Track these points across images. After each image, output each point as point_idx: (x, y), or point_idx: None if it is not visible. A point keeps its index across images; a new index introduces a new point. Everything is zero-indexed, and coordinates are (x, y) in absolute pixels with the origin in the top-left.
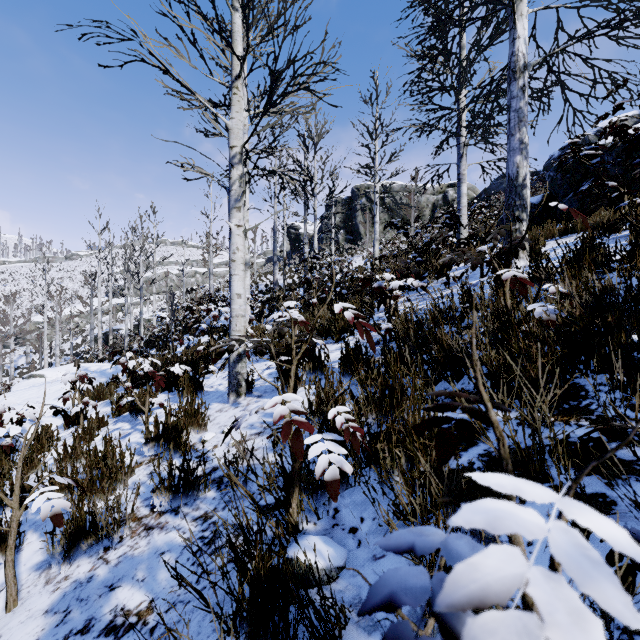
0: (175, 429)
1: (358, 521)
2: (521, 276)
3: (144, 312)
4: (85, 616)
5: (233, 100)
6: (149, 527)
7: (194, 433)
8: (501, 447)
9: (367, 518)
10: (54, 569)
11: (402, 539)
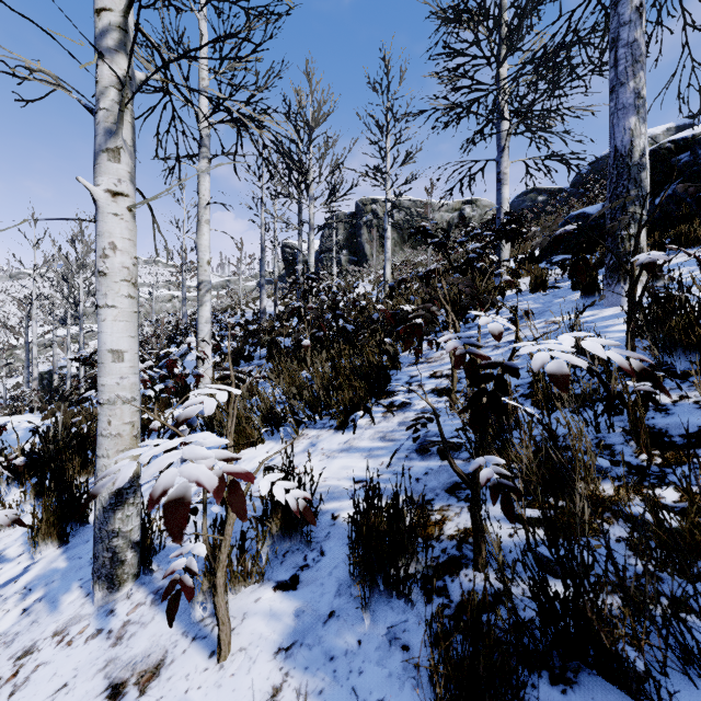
0: None
1: None
2: None
3: None
4: None
5: None
6: None
7: None
8: None
9: None
10: None
11: None
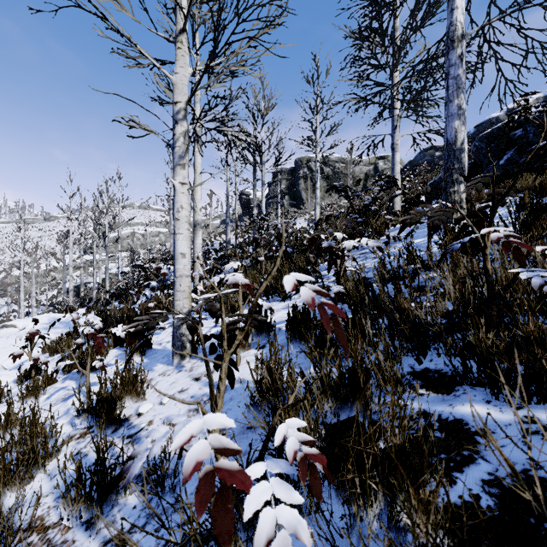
0: (108, 401)
1: None
2: (516, 235)
3: (113, 267)
4: None
5: (177, 54)
6: (51, 546)
7: (132, 402)
8: None
9: None
10: None
11: None
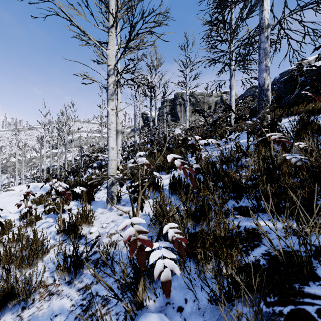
0: (74, 226)
1: (183, 301)
2: (283, 137)
3: (68, 156)
4: None
5: (109, 39)
6: (51, 293)
7: (86, 227)
8: None
9: (189, 300)
10: None
11: None
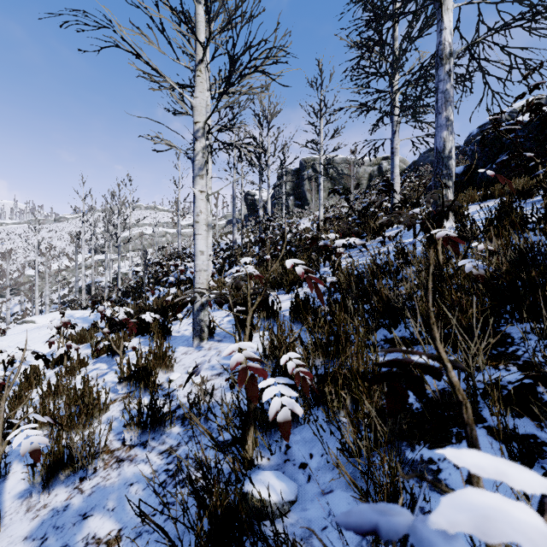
0: (145, 370)
1: (308, 457)
2: (453, 235)
3: (122, 267)
4: (60, 543)
5: (197, 81)
6: (120, 459)
7: (162, 373)
8: (464, 411)
9: (316, 454)
10: (35, 497)
11: (364, 519)
